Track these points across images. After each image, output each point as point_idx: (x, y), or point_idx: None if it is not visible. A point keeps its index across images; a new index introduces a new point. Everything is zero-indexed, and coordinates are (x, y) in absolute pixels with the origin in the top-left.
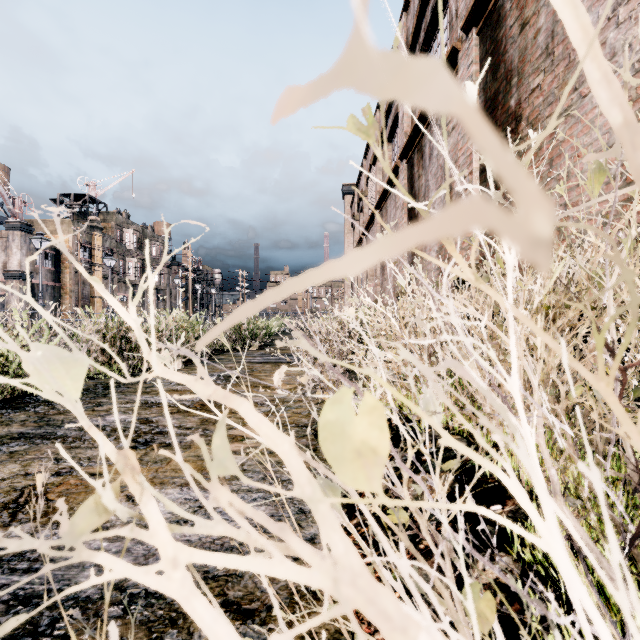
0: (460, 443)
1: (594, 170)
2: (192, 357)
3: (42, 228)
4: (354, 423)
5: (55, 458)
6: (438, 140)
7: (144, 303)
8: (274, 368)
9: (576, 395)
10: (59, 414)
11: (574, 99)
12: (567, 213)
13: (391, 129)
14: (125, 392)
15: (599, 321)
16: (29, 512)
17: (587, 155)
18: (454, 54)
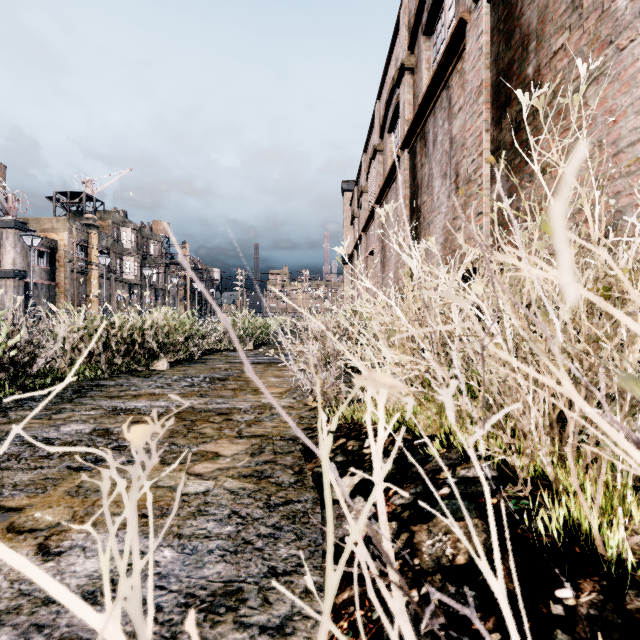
0: None
1: None
2: None
3: (37, 226)
4: None
5: None
6: (443, 124)
7: (142, 302)
8: (266, 369)
9: None
10: (8, 423)
11: (609, 54)
12: None
13: (392, 120)
14: (95, 396)
15: None
16: None
17: None
18: (461, 27)
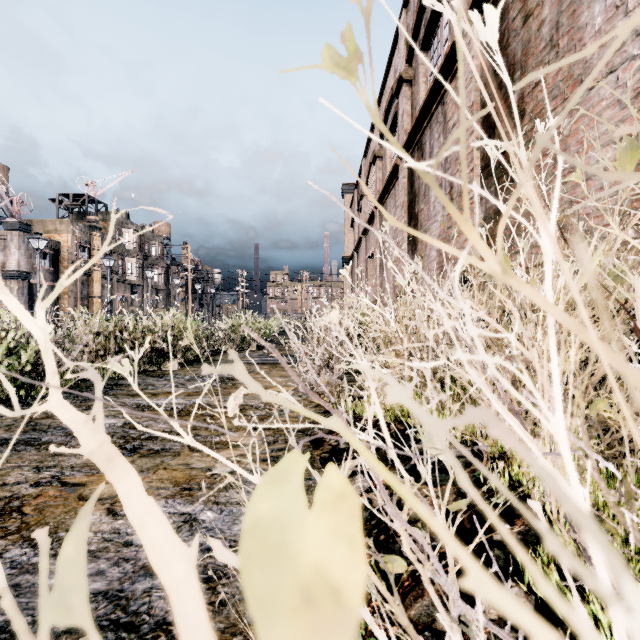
0: (505, 592)
1: (625, 148)
2: (96, 383)
3: (41, 228)
4: (304, 526)
5: (36, 466)
6: (438, 137)
7: (143, 303)
8: (272, 369)
9: (599, 409)
10: (47, 418)
11: None
12: (595, 197)
13: (391, 127)
14: (117, 395)
15: (612, 323)
16: (1, 528)
17: (620, 128)
18: (455, 49)
